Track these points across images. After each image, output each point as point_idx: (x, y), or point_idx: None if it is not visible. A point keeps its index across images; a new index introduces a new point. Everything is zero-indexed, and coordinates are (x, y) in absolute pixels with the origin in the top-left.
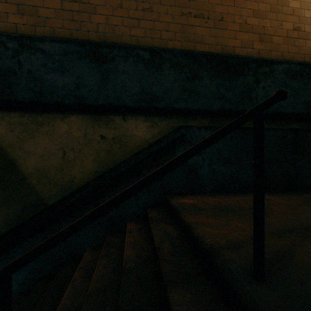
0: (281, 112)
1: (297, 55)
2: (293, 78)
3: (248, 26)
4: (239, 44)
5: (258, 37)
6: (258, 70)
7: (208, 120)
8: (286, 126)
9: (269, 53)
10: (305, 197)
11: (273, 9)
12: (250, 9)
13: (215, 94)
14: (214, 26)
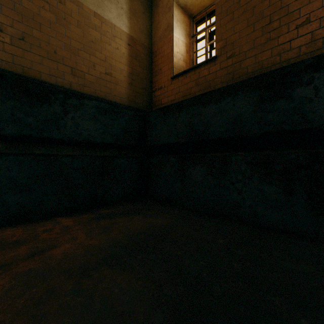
0: (91, 141)
1: (110, 95)
2: (103, 114)
3: (59, 56)
4: (48, 71)
5: (71, 70)
6: (68, 101)
7: (2, 145)
8: (99, 152)
9: (83, 88)
10: (98, 214)
11: (87, 50)
12: (62, 41)
13: (9, 117)
14: (12, 42)
